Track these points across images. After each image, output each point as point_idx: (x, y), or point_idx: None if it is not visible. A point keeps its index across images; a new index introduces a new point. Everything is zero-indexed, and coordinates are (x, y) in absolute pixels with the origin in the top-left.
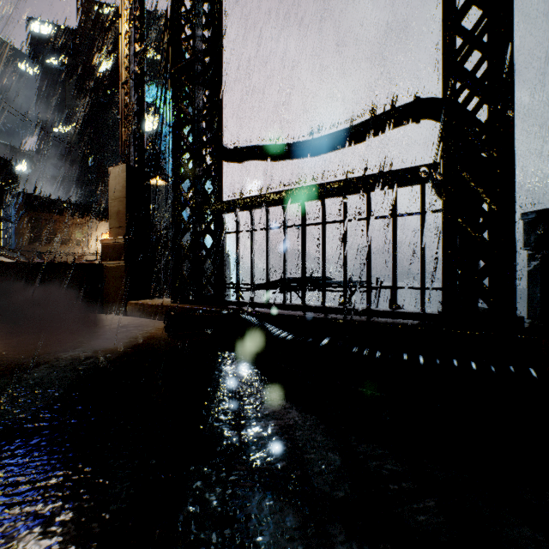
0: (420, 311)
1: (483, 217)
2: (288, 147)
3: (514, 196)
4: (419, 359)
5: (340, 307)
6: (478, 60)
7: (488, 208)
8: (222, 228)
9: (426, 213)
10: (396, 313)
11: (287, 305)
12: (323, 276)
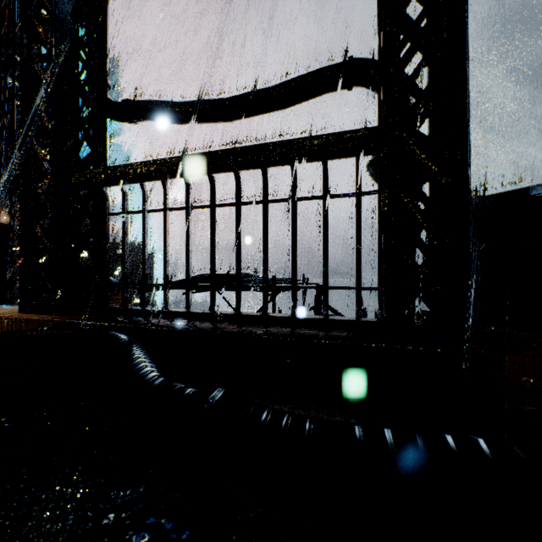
0: (357, 318)
1: (424, 202)
2: (195, 104)
3: (469, 170)
4: (386, 442)
5: (258, 315)
6: (417, 16)
7: (430, 192)
8: (104, 207)
9: (363, 194)
10: (328, 321)
11: (188, 313)
12: (238, 273)
